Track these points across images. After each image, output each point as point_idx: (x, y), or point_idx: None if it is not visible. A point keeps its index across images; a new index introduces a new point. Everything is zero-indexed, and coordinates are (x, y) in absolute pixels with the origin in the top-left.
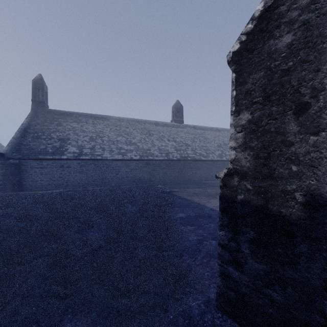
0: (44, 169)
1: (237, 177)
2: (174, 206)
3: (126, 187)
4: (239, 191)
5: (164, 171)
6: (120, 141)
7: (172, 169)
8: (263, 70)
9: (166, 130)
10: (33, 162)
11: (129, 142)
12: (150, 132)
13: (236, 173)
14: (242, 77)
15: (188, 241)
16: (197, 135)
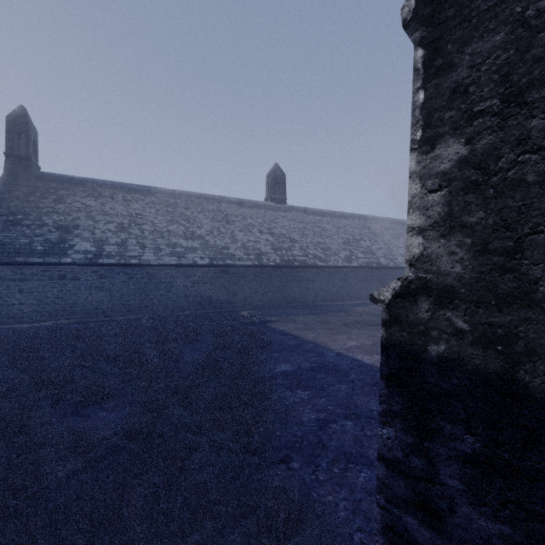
0: (26, 283)
1: (428, 299)
2: (271, 350)
3: (185, 314)
4: (433, 334)
5: (254, 286)
6: (175, 233)
7: (267, 283)
8: (502, 28)
9: (257, 215)
10: (4, 269)
11: (190, 234)
12: (229, 218)
13: (424, 292)
14: (444, 54)
15: (299, 424)
16: (309, 224)
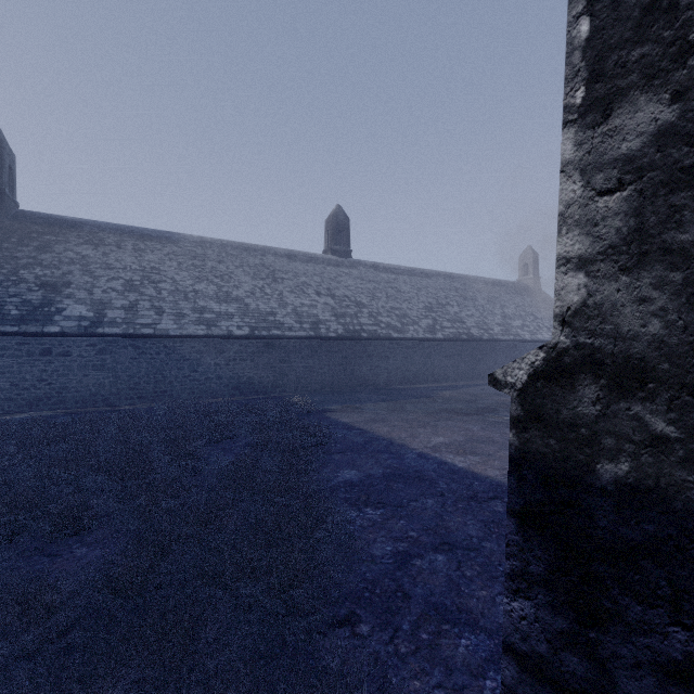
0: None
1: (597, 382)
2: (331, 450)
3: (216, 401)
4: (606, 443)
5: (308, 364)
6: (204, 293)
7: (326, 360)
8: None
9: (313, 271)
10: None
11: (224, 295)
12: (277, 274)
13: (589, 369)
14: None
15: (370, 561)
16: (381, 284)
